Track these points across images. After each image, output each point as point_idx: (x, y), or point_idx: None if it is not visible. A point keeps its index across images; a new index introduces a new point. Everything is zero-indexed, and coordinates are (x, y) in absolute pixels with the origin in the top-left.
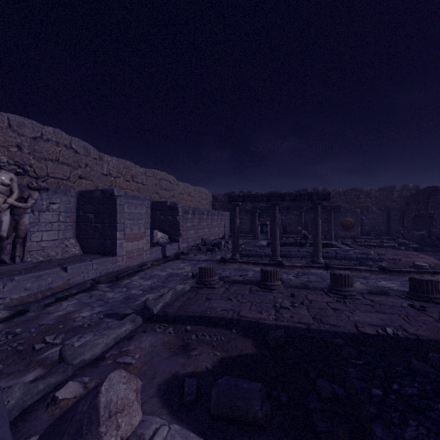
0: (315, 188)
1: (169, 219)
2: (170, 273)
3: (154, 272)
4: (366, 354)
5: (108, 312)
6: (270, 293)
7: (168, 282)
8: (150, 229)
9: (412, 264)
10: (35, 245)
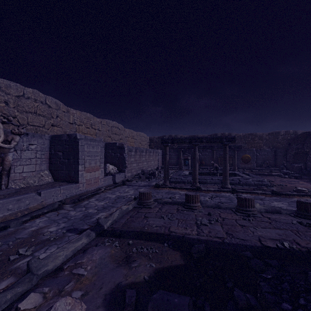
0: (223, 133)
1: (118, 156)
2: (118, 196)
3: (106, 195)
4: (270, 265)
5: (70, 227)
6: (192, 212)
7: (116, 203)
8: (104, 163)
9: (295, 188)
10: (18, 175)
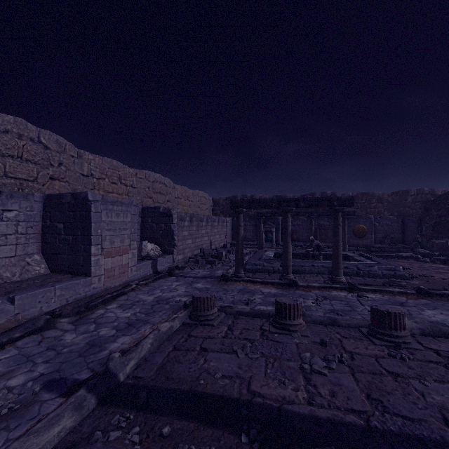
0: (324, 192)
1: (162, 227)
2: (158, 298)
3: (138, 296)
4: None
5: (52, 376)
6: (290, 336)
7: (152, 314)
8: (141, 239)
9: None
10: None
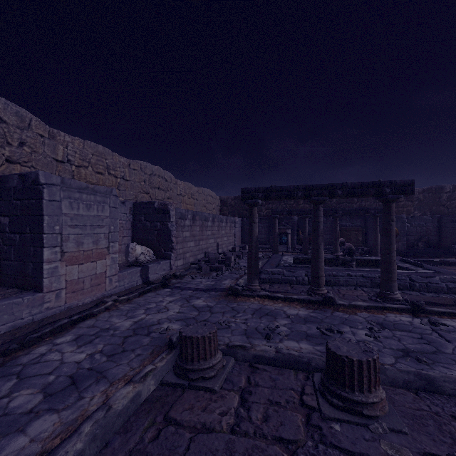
0: None
1: (157, 227)
2: (137, 325)
3: (111, 320)
4: None
5: None
6: (368, 433)
7: (119, 357)
8: (132, 241)
9: None
10: None
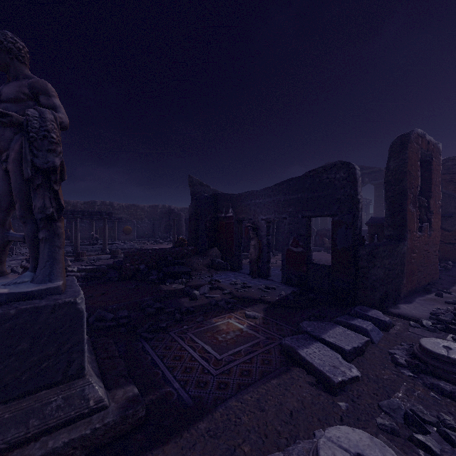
0: (104, 201)
1: None
2: None
3: None
4: None
5: None
6: (82, 262)
7: None
8: None
9: None
10: None
